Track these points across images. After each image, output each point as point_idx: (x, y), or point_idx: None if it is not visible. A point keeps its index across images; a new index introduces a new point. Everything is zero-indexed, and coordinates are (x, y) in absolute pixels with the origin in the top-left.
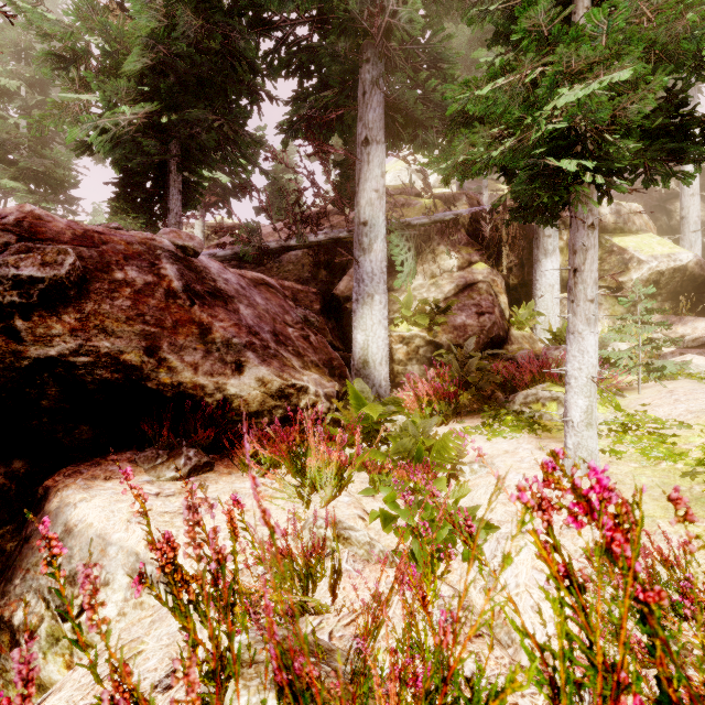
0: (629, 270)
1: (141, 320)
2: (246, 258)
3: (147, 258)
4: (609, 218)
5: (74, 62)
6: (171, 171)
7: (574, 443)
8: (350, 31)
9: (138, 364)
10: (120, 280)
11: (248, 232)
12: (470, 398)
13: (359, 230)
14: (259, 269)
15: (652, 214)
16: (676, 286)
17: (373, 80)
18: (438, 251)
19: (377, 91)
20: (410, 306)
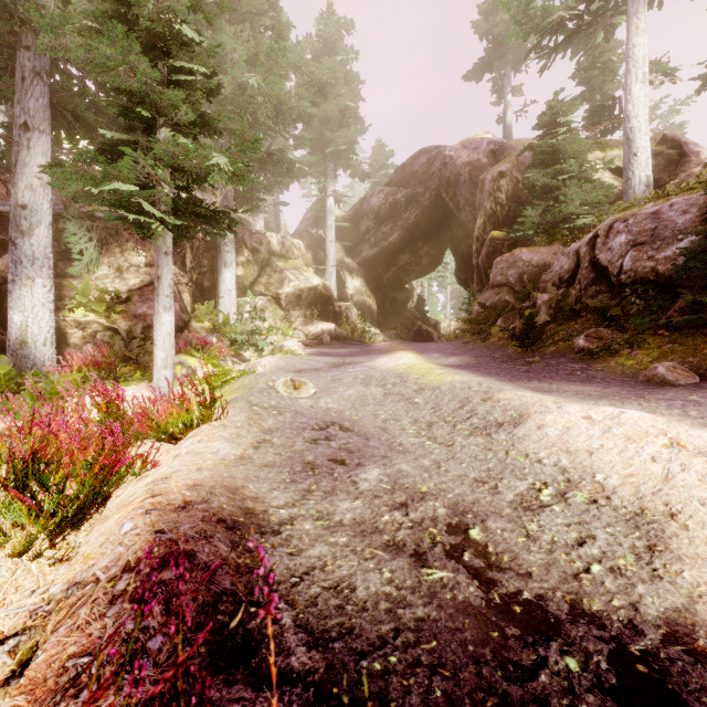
0: (284, 286)
1: None
2: None
3: None
4: (277, 247)
5: None
6: None
7: (157, 379)
8: (2, 11)
9: None
10: None
11: None
12: (133, 370)
13: (17, 212)
14: None
15: (316, 249)
16: (313, 300)
17: (36, 70)
18: (127, 247)
19: (40, 82)
20: (88, 294)
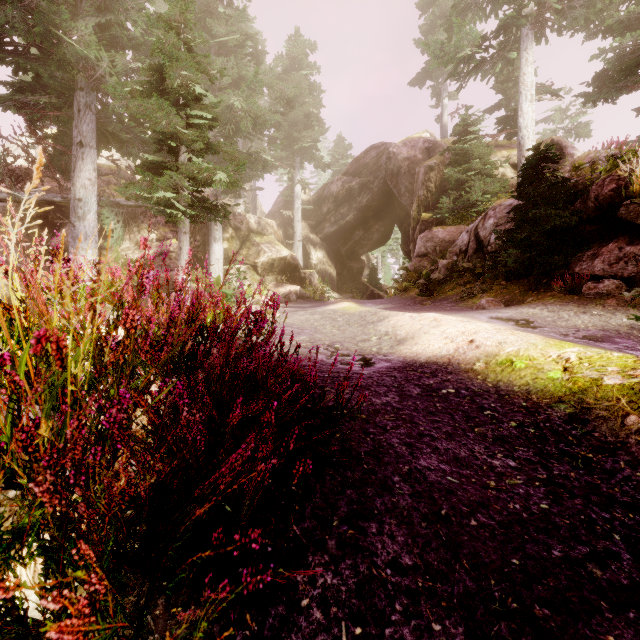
0: (260, 256)
1: None
2: None
3: None
4: (255, 225)
5: None
6: None
7: None
8: (68, 67)
9: None
10: None
11: None
12: None
13: (75, 204)
14: None
15: (286, 227)
16: (283, 268)
17: (87, 104)
18: (143, 227)
19: (90, 112)
20: (118, 261)
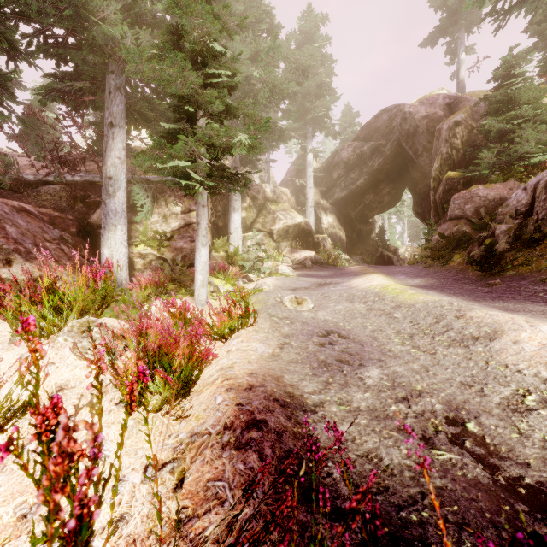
0: (276, 223)
1: None
2: (2, 185)
3: None
4: (270, 194)
5: None
6: None
7: (197, 294)
8: (99, 51)
9: None
10: None
11: (4, 165)
12: (177, 287)
13: (106, 182)
14: (16, 195)
15: (298, 194)
16: (297, 234)
17: (117, 86)
18: (170, 200)
19: (120, 94)
20: (146, 234)
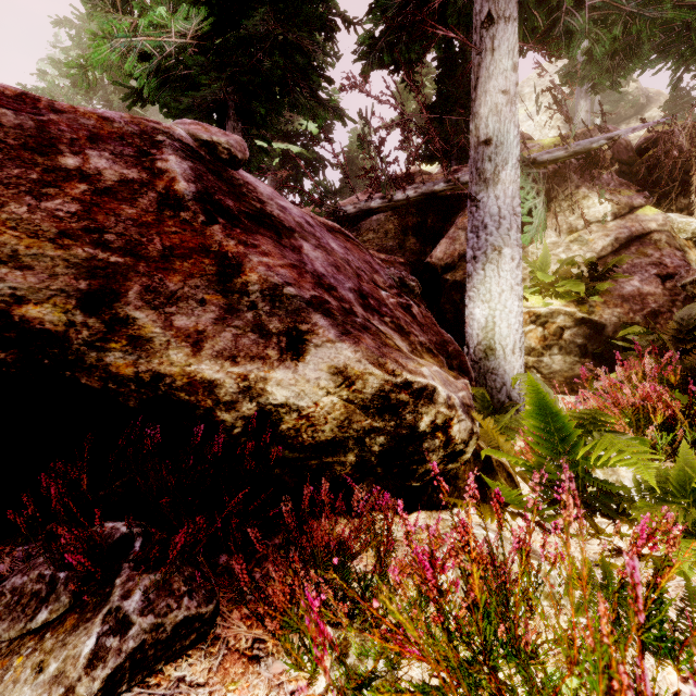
0: None
1: (92, 238)
2: None
3: (135, 143)
4: None
5: (126, 2)
6: (229, 117)
7: None
8: None
9: (58, 328)
10: (70, 169)
11: (320, 193)
12: None
13: (477, 154)
14: None
15: None
16: None
17: None
18: (578, 196)
19: None
20: (546, 270)
